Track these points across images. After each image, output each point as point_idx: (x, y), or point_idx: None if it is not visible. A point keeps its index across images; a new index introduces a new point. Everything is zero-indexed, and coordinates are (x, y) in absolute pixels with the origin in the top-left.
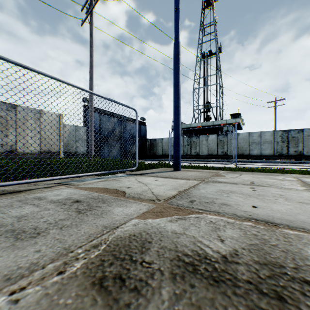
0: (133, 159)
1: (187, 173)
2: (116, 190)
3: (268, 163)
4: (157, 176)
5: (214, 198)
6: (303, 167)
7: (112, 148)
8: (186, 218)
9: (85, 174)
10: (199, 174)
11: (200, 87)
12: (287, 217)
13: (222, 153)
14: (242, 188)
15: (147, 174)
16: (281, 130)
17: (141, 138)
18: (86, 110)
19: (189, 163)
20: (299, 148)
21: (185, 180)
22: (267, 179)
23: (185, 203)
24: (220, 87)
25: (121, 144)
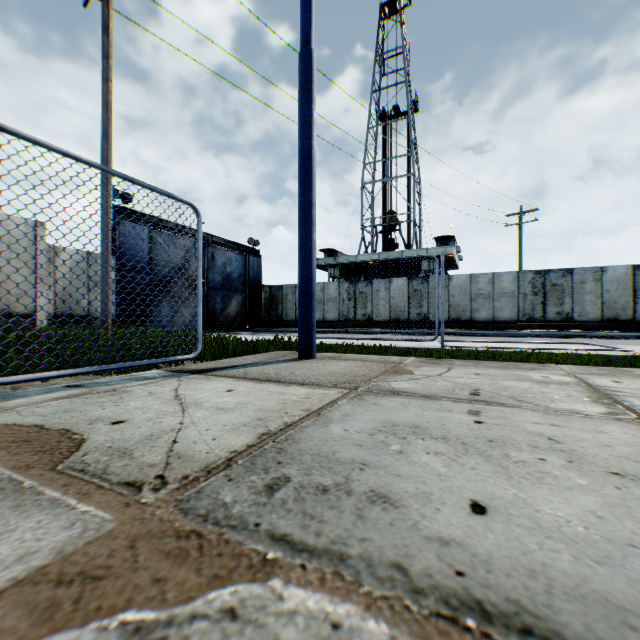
0: (232, 329)
1: (327, 366)
2: (64, 434)
3: (508, 337)
4: (243, 376)
5: (356, 463)
6: (578, 346)
7: (180, 305)
8: (174, 624)
9: (14, 379)
10: (353, 369)
11: (376, 181)
12: (604, 579)
13: (419, 316)
14: (450, 413)
15: (223, 371)
16: (531, 271)
17: (250, 283)
18: (116, 218)
19: (345, 340)
20: (565, 307)
21: (309, 388)
22: (510, 382)
23: (244, 496)
24: (416, 183)
25: (204, 297)
